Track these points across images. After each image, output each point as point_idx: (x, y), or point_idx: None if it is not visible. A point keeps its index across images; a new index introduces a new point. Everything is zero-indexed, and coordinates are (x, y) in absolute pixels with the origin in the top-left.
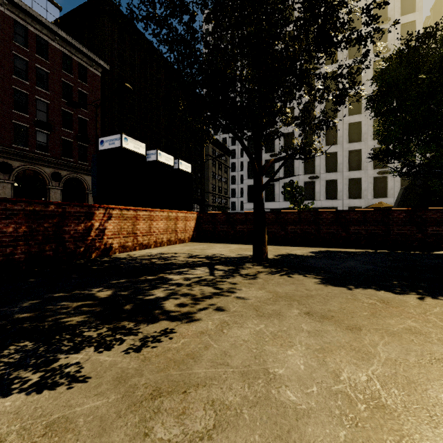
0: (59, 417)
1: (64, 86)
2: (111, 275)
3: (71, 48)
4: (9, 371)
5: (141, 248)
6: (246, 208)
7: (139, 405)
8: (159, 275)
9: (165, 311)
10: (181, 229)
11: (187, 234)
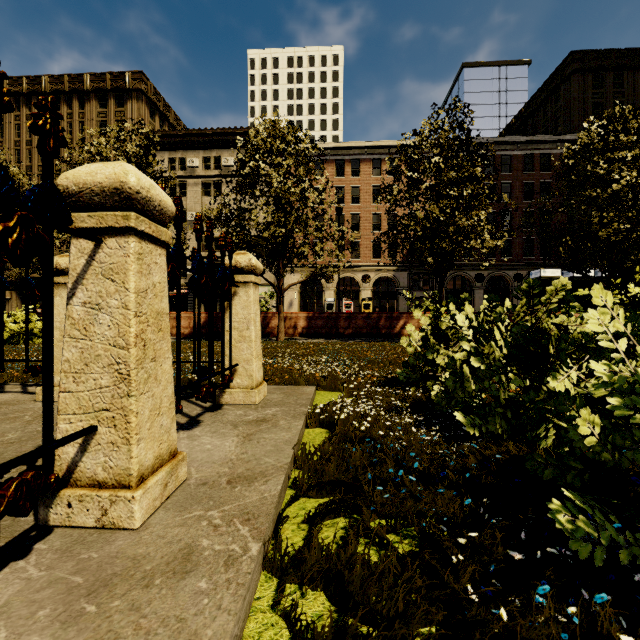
0: None
1: (525, 187)
2: None
3: (532, 145)
4: None
5: None
6: None
7: None
8: None
9: None
10: None
11: None
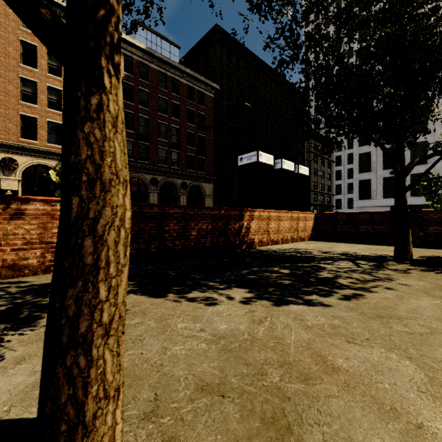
0: (334, 315)
1: (189, 112)
2: (274, 261)
3: (193, 80)
4: (283, 297)
5: (272, 244)
6: (356, 205)
7: (374, 319)
8: (311, 263)
9: (343, 284)
10: (302, 228)
11: (306, 233)
